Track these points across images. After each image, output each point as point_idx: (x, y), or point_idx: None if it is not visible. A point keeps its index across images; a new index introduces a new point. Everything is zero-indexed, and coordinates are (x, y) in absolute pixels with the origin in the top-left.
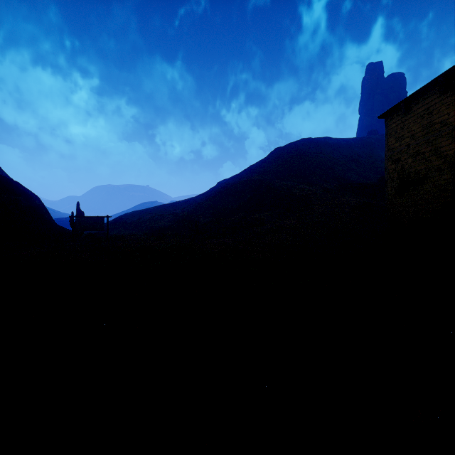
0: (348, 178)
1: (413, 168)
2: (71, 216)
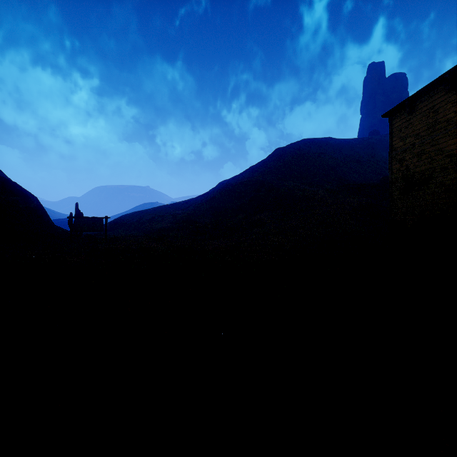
0: (349, 179)
1: (418, 168)
2: (69, 217)
